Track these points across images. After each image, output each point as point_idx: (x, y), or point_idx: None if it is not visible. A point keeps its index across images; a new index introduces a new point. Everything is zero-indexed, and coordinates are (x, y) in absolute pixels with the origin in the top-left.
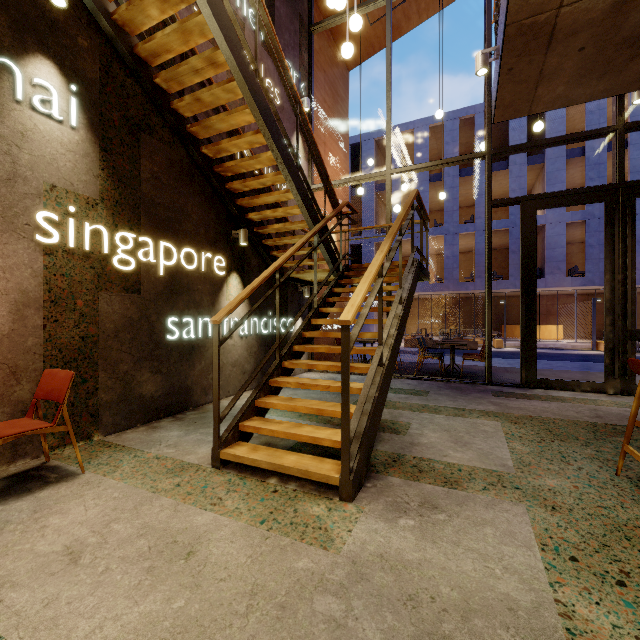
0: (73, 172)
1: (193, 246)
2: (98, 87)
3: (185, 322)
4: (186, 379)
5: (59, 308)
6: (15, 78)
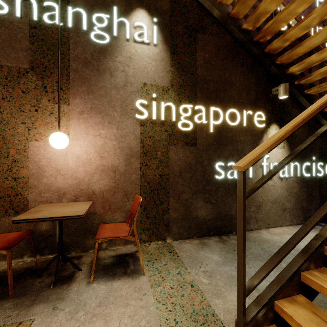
0: (155, 73)
1: (236, 107)
2: (169, 14)
3: (229, 166)
4: (230, 209)
5: (148, 157)
6: (126, 27)
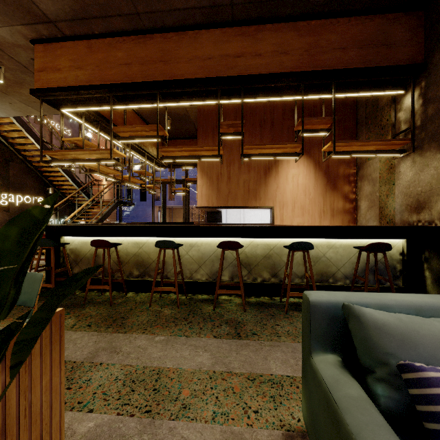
0: None
1: (29, 195)
2: None
3: None
4: None
5: None
6: None
